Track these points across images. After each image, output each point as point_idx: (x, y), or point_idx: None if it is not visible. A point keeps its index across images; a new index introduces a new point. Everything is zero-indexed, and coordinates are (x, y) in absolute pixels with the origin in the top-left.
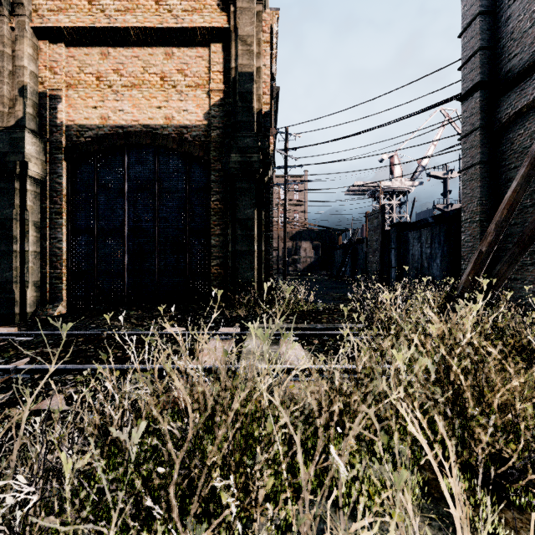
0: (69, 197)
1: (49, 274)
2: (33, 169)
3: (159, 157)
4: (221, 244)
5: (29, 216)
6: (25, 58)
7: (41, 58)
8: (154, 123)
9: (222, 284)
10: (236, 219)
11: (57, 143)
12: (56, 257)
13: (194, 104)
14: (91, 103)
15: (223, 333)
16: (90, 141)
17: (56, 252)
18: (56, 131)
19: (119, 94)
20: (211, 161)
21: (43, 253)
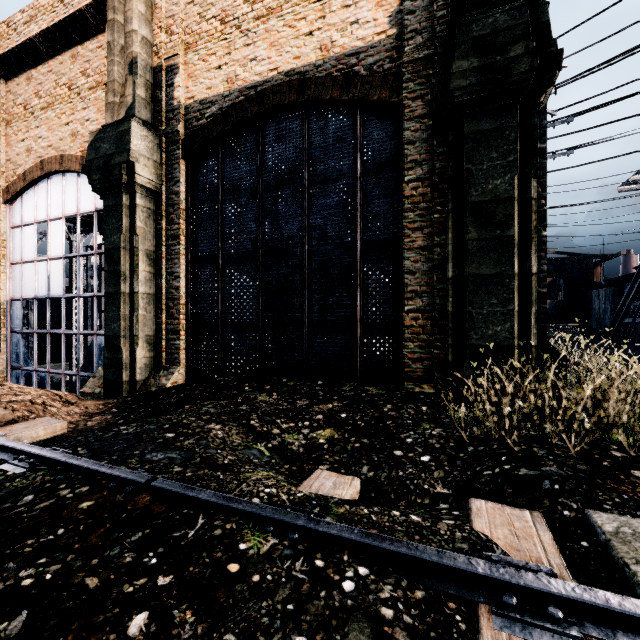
0: (189, 212)
1: (165, 326)
2: (143, 173)
3: (309, 122)
4: (424, 267)
5: (140, 242)
6: (135, 18)
7: (156, 17)
8: (301, 63)
9: (427, 349)
10: (466, 204)
11: (173, 134)
12: (173, 302)
13: (370, 4)
14: (214, 62)
15: (526, 589)
16: (212, 121)
17: (173, 293)
18: (173, 118)
19: (250, 33)
20: (405, 103)
21: (158, 296)
